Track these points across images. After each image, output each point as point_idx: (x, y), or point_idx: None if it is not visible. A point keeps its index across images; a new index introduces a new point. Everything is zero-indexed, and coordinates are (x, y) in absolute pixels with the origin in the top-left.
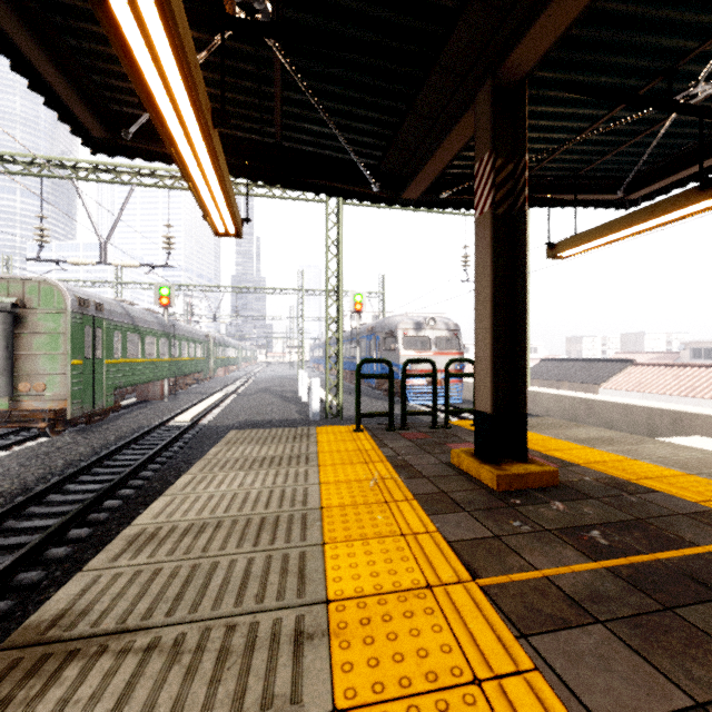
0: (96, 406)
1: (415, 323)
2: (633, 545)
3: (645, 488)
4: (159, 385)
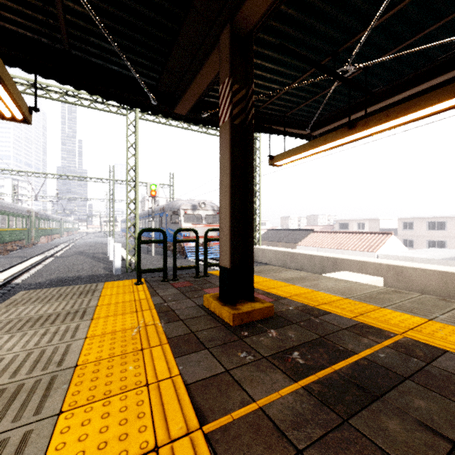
0: None
1: (192, 205)
2: (319, 361)
3: (323, 311)
4: None
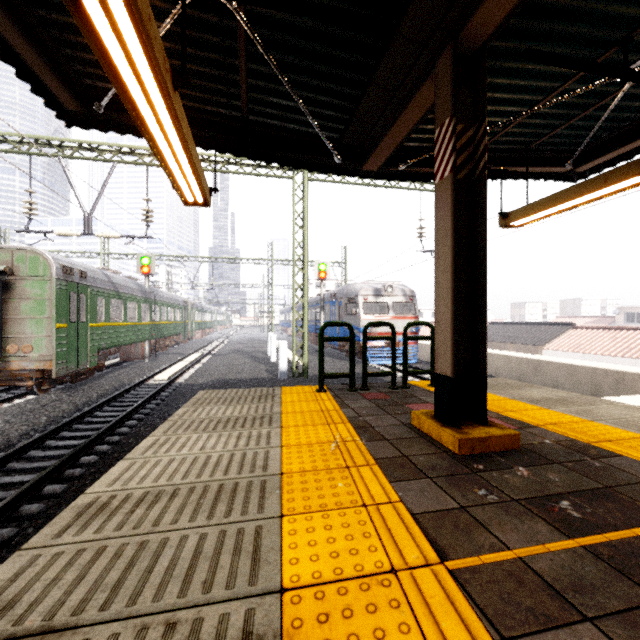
0: (80, 366)
1: (374, 289)
2: (607, 518)
3: (607, 452)
4: (141, 346)
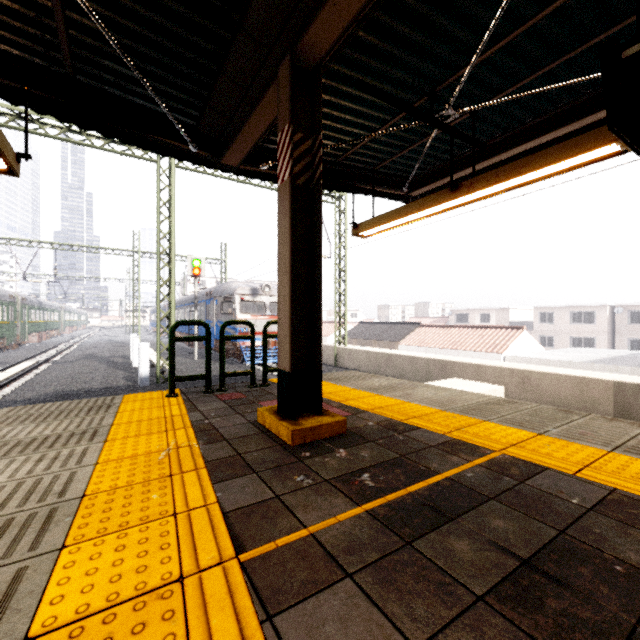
0: None
1: (252, 289)
2: (393, 482)
3: (411, 427)
4: None
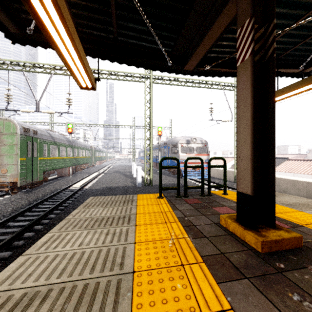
0: (33, 180)
1: (186, 140)
2: None
3: None
4: (67, 169)
